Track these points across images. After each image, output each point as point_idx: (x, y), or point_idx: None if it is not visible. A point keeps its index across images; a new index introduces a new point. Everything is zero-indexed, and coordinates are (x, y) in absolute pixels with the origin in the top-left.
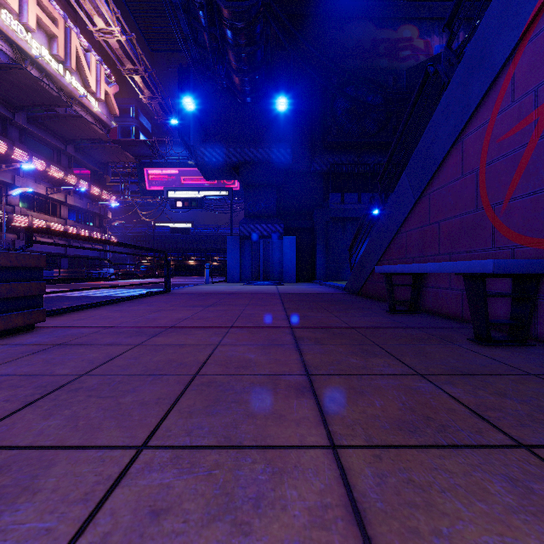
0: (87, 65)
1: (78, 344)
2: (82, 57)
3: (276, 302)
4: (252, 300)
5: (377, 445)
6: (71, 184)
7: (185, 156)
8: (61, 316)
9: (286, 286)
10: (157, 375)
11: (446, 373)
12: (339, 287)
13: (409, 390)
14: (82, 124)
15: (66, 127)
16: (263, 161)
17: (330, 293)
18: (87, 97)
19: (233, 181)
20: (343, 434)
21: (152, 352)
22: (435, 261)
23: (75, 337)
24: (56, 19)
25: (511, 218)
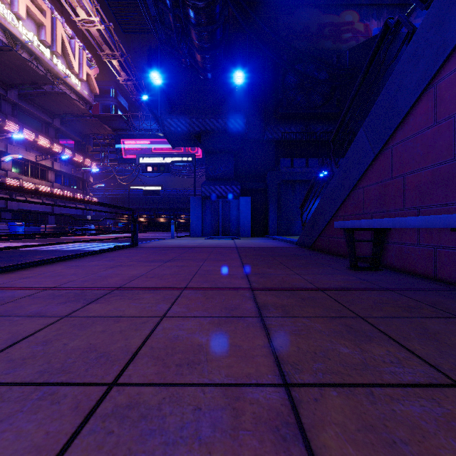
0: (71, 50)
1: None
2: (67, 43)
3: (234, 256)
4: (210, 254)
5: None
6: (57, 152)
7: (156, 129)
8: (11, 273)
9: (243, 240)
10: (54, 384)
11: None
12: (291, 242)
13: None
14: (66, 100)
15: (53, 102)
16: (222, 131)
17: (284, 247)
18: (71, 77)
19: (196, 150)
20: None
21: (75, 330)
22: (399, 216)
23: None
24: (44, 10)
25: None
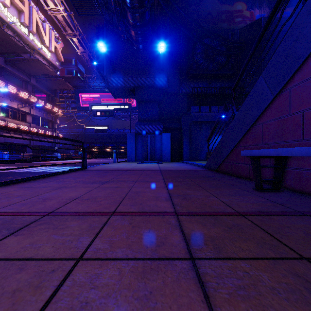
0: (43, 30)
1: None
2: (40, 25)
3: (159, 178)
4: (140, 176)
5: None
6: (33, 102)
7: (103, 86)
8: None
9: (165, 164)
10: None
11: None
12: (200, 165)
13: None
14: (39, 65)
15: (30, 66)
16: (149, 86)
17: (196, 170)
18: (43, 49)
19: (132, 101)
20: None
21: None
22: (297, 146)
23: None
24: (23, 1)
25: None
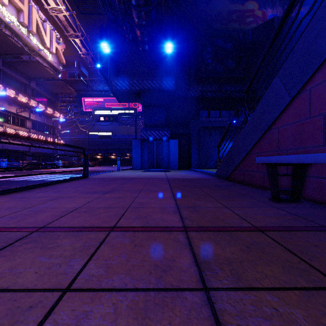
0: (44, 30)
1: None
2: (40, 25)
3: (166, 187)
4: (146, 185)
5: None
6: (33, 106)
7: (108, 90)
8: None
9: (172, 172)
10: None
11: None
12: (210, 174)
13: None
14: (39, 67)
15: (29, 69)
16: (156, 89)
17: (205, 178)
18: (44, 51)
19: (138, 106)
20: None
21: None
22: (318, 152)
23: None
24: None
25: None
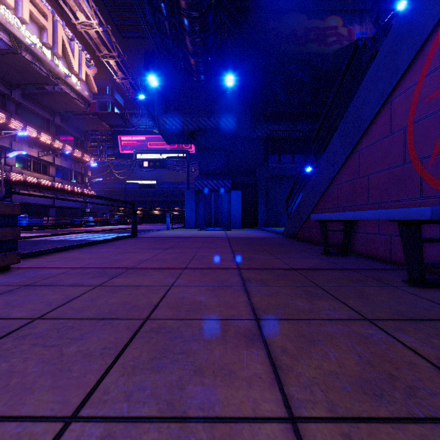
0: (71, 52)
1: (43, 285)
2: (67, 45)
3: (225, 245)
4: (204, 243)
5: (343, 418)
6: (58, 148)
7: (151, 126)
8: (38, 258)
9: (234, 231)
10: (109, 319)
11: (393, 318)
12: (278, 232)
13: (361, 339)
14: (66, 99)
15: (54, 101)
16: (214, 129)
17: (270, 237)
18: (71, 77)
19: (190, 146)
20: (302, 400)
21: (109, 293)
22: (364, 210)
23: (43, 277)
24: (46, 14)
25: (439, 169)
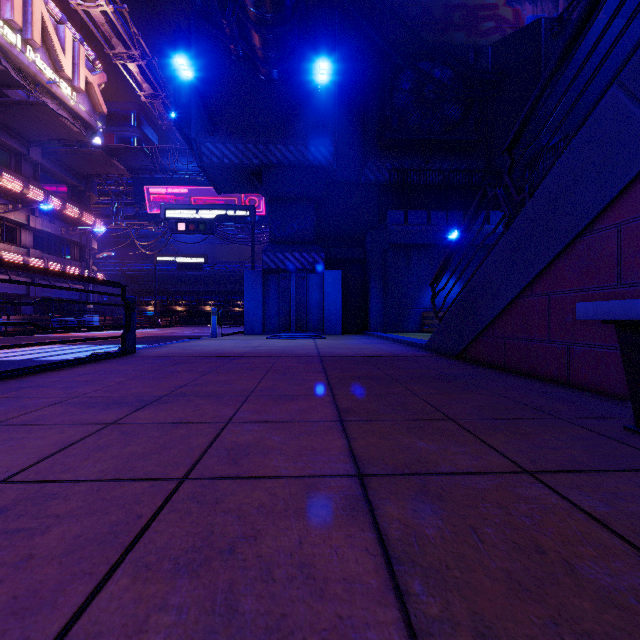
0: (60, 42)
1: None
2: (51, 28)
3: (316, 383)
4: (265, 377)
5: None
6: (36, 200)
7: (197, 171)
8: None
9: (330, 340)
10: None
11: None
12: (414, 344)
13: None
14: (47, 117)
15: (26, 120)
16: (295, 165)
17: (407, 356)
18: (59, 84)
19: (258, 204)
20: None
21: None
22: None
23: None
24: None
25: None
